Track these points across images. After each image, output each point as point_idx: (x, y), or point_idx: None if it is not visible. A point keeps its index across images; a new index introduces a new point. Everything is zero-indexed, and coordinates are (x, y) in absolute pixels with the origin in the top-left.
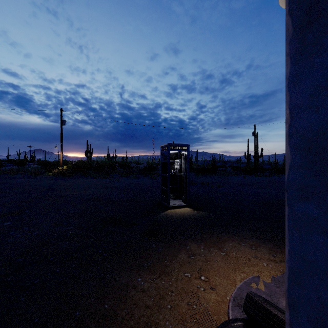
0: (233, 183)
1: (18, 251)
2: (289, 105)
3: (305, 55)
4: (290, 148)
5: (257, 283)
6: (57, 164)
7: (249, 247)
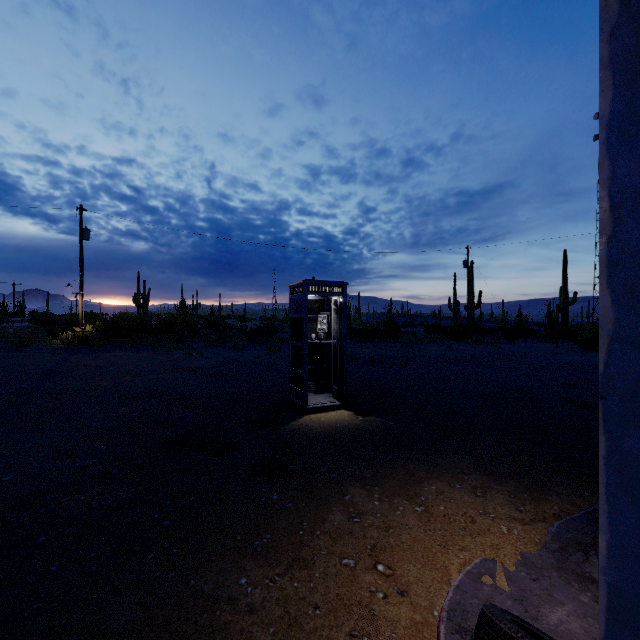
0: (430, 357)
1: None
2: (609, 190)
3: None
4: (612, 295)
5: (492, 574)
6: (72, 320)
7: (471, 493)
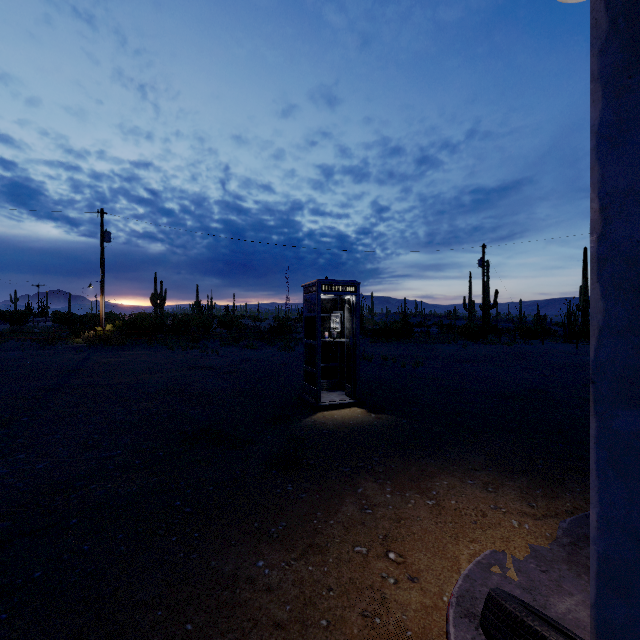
0: (444, 357)
1: (1, 507)
2: (599, 192)
3: (639, 76)
4: (601, 288)
5: (502, 565)
6: (93, 320)
7: (483, 488)
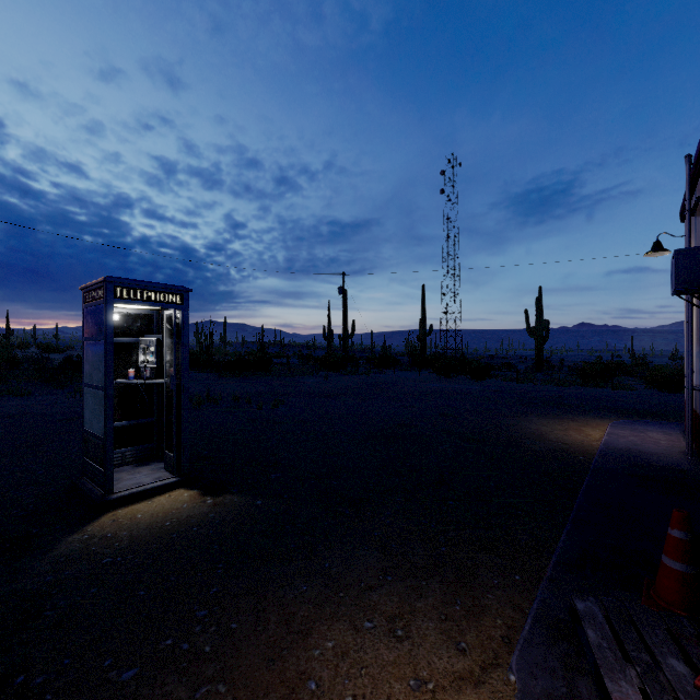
0: (307, 392)
1: None
2: None
3: None
4: None
5: None
6: None
7: (389, 635)
